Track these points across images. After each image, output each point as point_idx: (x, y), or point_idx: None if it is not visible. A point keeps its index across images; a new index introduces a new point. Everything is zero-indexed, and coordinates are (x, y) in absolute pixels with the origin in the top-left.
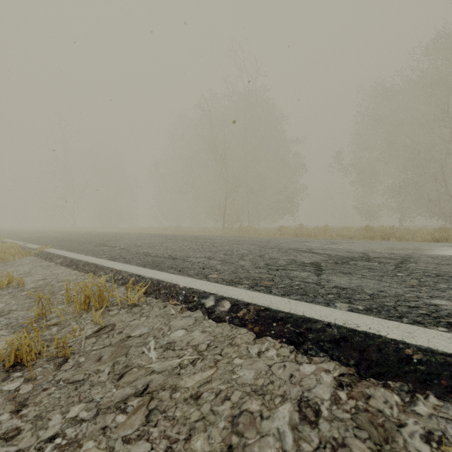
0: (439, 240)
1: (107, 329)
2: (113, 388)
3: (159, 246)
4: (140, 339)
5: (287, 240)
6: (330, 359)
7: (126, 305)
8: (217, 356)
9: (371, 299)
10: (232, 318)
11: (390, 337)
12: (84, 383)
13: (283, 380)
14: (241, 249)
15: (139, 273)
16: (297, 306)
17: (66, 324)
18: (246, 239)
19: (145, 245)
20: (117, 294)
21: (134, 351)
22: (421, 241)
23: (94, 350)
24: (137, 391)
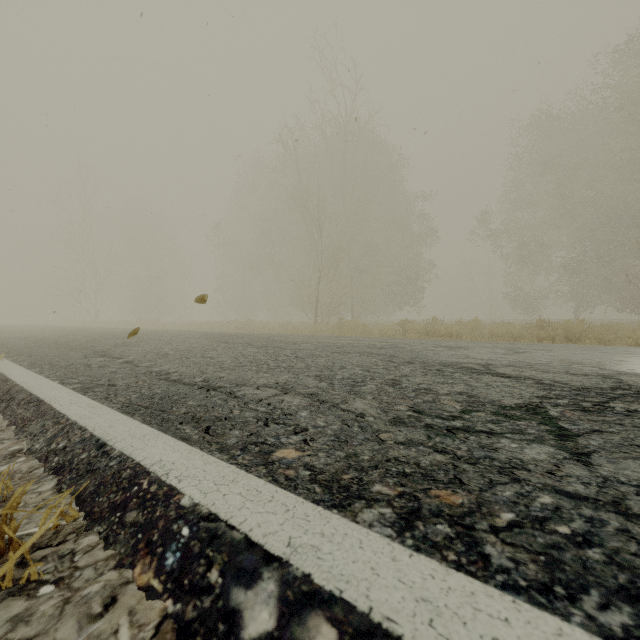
0: None
1: None
2: None
3: (199, 356)
4: None
5: (426, 344)
6: None
7: None
8: None
9: None
10: None
11: None
12: None
13: None
14: (350, 365)
15: (105, 437)
16: None
17: None
18: (355, 343)
19: (174, 354)
20: None
21: None
22: (635, 344)
23: None
24: None
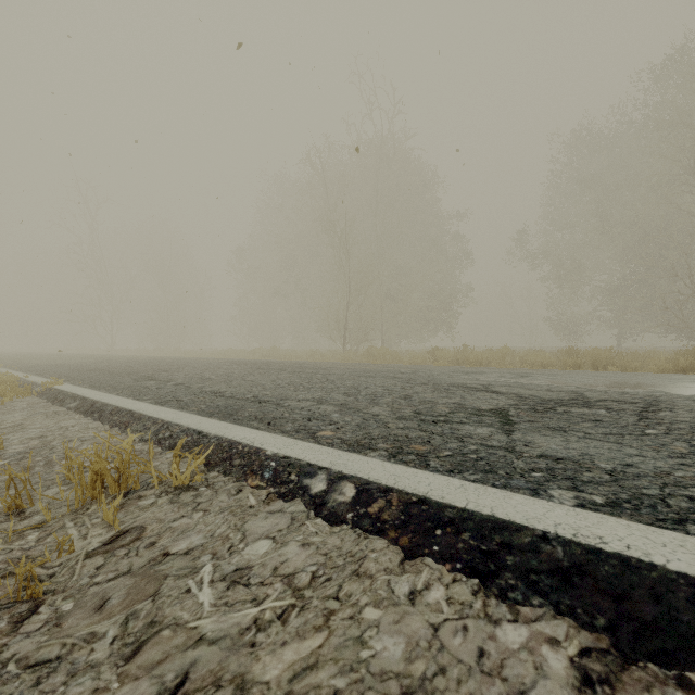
0: (686, 370)
1: (128, 537)
2: (113, 682)
3: (240, 379)
4: (186, 560)
5: (446, 370)
6: (554, 613)
7: (170, 487)
8: (329, 602)
9: (614, 482)
10: (359, 516)
11: (673, 568)
12: (57, 668)
13: (465, 665)
14: (373, 386)
15: (199, 428)
16: (479, 495)
17: (56, 526)
18: (380, 369)
19: (216, 378)
20: (153, 469)
21: (170, 588)
22: (658, 371)
23: (95, 585)
24: (161, 691)
